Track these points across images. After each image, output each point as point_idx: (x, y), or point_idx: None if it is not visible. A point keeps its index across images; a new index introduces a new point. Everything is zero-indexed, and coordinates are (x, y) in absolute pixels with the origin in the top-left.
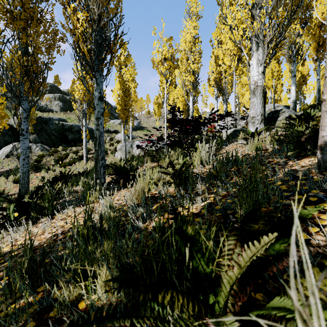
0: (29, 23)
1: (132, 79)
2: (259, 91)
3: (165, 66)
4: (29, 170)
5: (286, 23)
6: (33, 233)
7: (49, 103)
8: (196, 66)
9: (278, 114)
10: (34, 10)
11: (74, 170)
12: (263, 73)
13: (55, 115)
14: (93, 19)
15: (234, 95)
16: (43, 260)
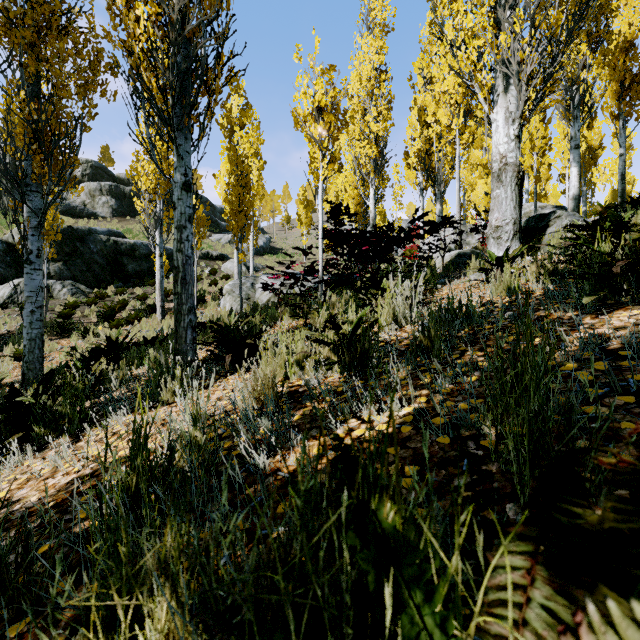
0: (43, 35)
1: (254, 154)
2: (509, 174)
3: (321, 123)
4: (48, 335)
5: (566, 37)
6: (34, 472)
7: (90, 200)
8: (383, 126)
9: (548, 221)
10: (53, 9)
11: (137, 335)
12: (519, 138)
13: (102, 224)
14: (170, 19)
15: (457, 185)
16: (25, 556)
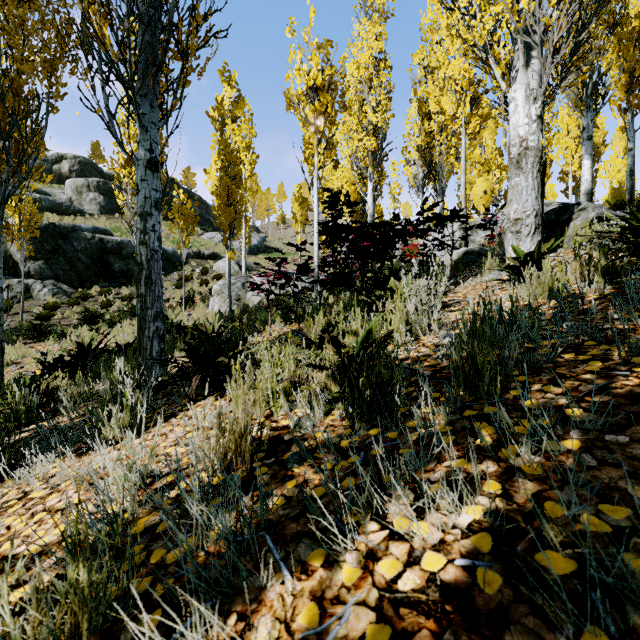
0: (2, 2)
1: (246, 147)
2: (531, 159)
3: (316, 104)
4: (22, 338)
5: None
6: None
7: (77, 197)
8: (382, 117)
9: (571, 214)
10: None
11: (114, 340)
12: (541, 118)
13: (89, 221)
14: None
15: (463, 178)
16: None
